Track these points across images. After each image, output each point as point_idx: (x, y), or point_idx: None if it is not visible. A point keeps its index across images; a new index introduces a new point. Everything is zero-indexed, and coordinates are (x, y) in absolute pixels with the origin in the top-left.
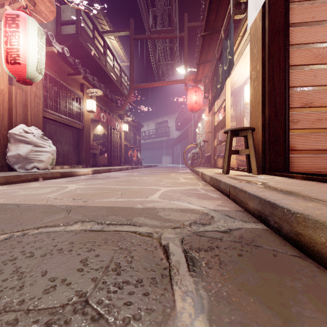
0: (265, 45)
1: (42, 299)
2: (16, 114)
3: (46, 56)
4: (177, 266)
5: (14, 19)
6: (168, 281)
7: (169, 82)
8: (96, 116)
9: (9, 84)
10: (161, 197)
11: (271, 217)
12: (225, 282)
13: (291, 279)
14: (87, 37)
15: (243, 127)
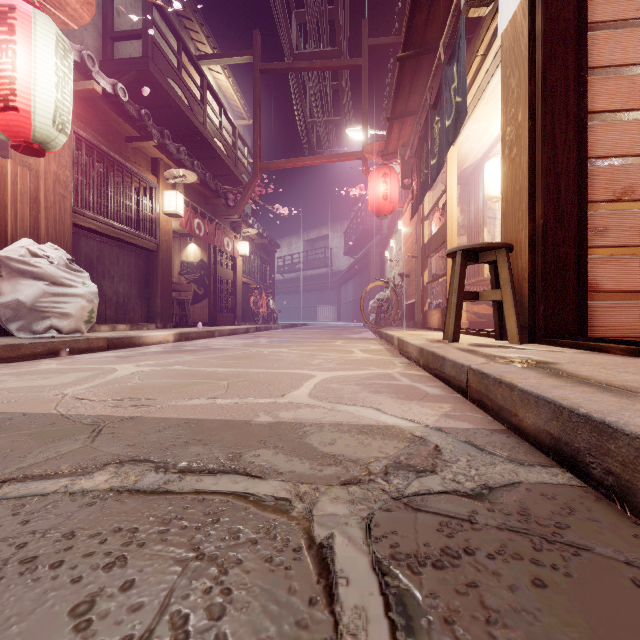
0: (536, 69)
1: None
2: (14, 218)
3: (81, 102)
4: (360, 635)
5: (4, 16)
6: None
7: (331, 156)
8: (184, 225)
9: (3, 156)
10: (315, 396)
11: (593, 457)
12: None
13: None
14: (166, 64)
15: (489, 244)
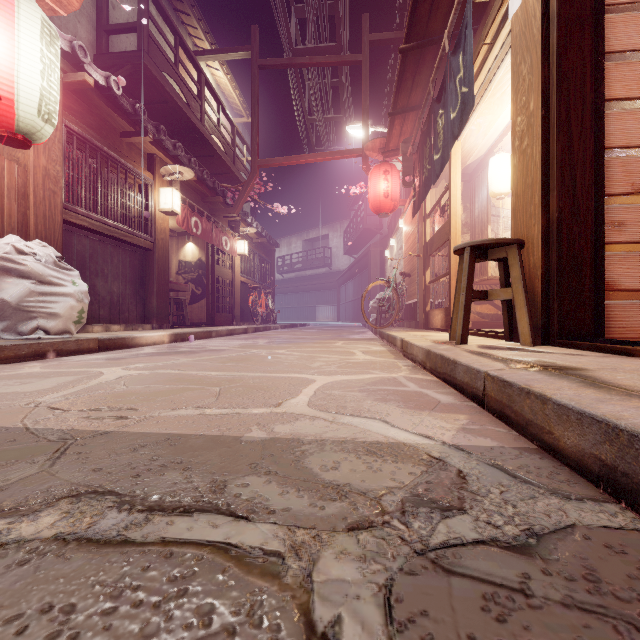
0: (549, 54)
1: None
2: (1, 214)
3: (73, 95)
4: None
5: None
6: None
7: (331, 153)
8: (181, 223)
9: None
10: (315, 405)
11: None
12: None
13: None
14: (163, 59)
15: (499, 240)
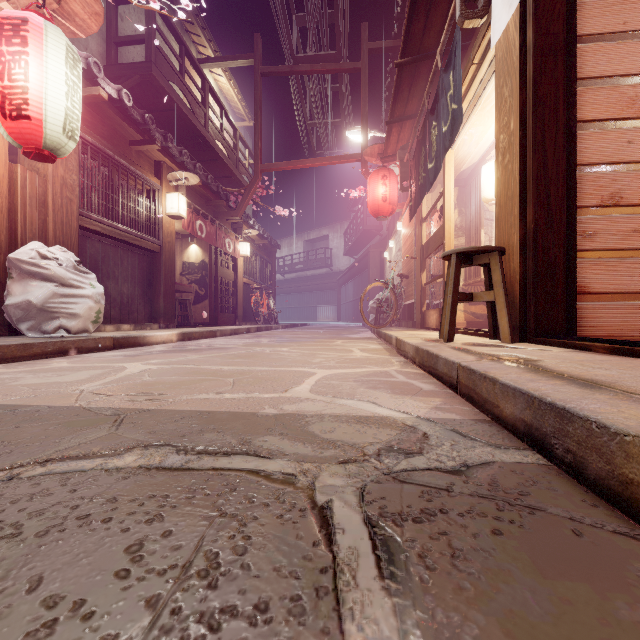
0: (527, 80)
1: None
2: (23, 222)
3: (86, 107)
4: (352, 565)
5: (17, 28)
6: (331, 608)
7: (331, 158)
8: (186, 227)
9: (11, 161)
10: (316, 391)
11: (556, 439)
12: (469, 610)
13: (629, 601)
14: (169, 69)
15: (482, 247)
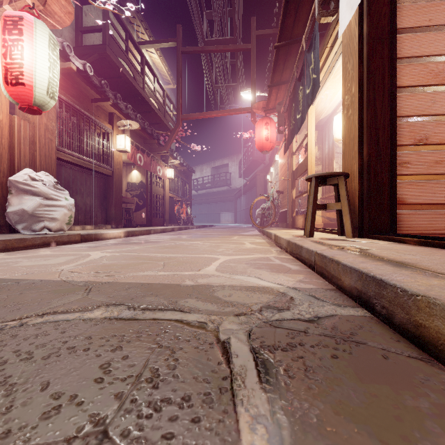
0: (363, 59)
1: (38, 429)
2: (19, 155)
3: (62, 76)
4: (242, 375)
5: (15, 23)
6: (229, 399)
7: (230, 111)
8: (130, 158)
9: (10, 113)
10: (219, 270)
11: (376, 299)
12: (314, 400)
13: (413, 395)
14: (118, 49)
15: (333, 173)
